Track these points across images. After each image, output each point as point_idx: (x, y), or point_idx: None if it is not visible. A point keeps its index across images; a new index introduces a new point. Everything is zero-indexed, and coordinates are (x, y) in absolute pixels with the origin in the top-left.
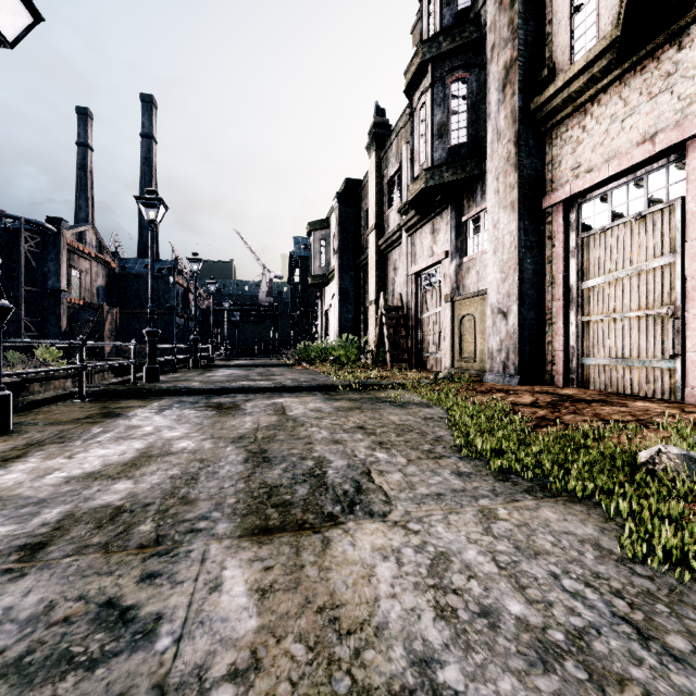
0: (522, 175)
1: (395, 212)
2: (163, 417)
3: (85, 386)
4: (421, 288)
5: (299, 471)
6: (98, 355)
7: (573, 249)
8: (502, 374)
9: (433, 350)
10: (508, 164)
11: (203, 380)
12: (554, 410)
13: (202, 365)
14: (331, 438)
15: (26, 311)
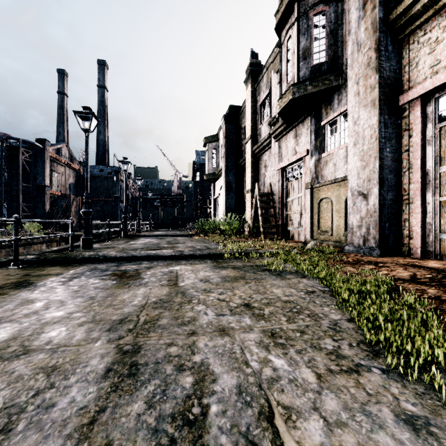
0: (382, 76)
1: (265, 125)
2: (66, 287)
3: (26, 254)
4: (286, 179)
5: (169, 406)
6: (68, 227)
7: (430, 138)
8: (363, 246)
9: (295, 225)
10: (368, 69)
11: (125, 247)
12: (445, 289)
13: (130, 235)
14: (216, 324)
15: (23, 199)
